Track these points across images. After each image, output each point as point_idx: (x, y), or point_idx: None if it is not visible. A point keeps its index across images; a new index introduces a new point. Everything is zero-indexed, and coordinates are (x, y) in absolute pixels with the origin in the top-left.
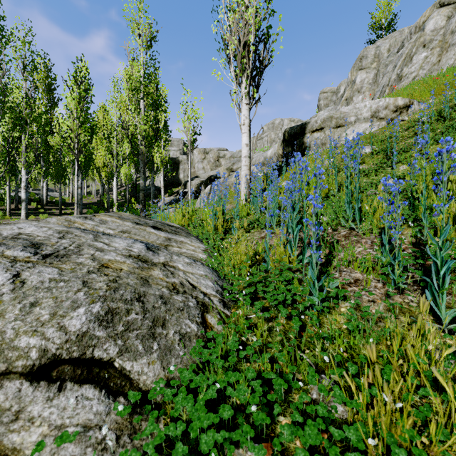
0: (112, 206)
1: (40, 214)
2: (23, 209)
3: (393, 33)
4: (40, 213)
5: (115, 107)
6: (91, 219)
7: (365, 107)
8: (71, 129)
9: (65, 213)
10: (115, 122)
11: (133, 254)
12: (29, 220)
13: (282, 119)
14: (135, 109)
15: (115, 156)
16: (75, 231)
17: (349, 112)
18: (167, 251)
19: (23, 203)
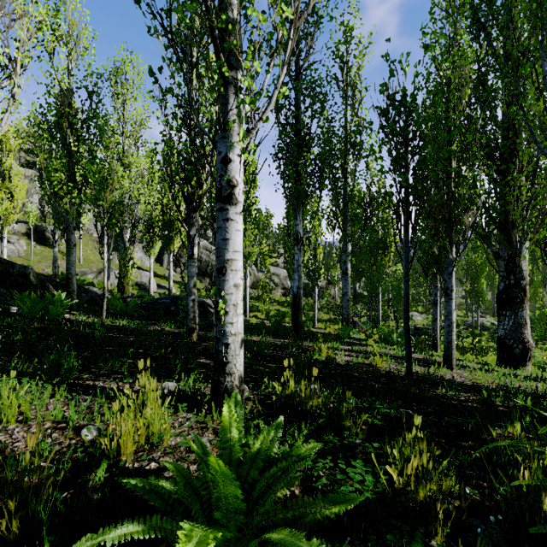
0: None
1: None
2: None
3: None
4: None
5: None
6: None
7: None
8: None
9: None
10: None
11: None
12: None
13: None
14: None
15: None
16: None
17: None
18: None
19: None
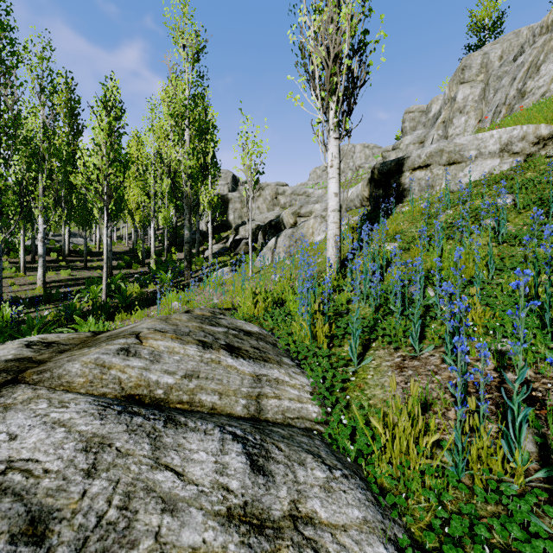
0: (148, 255)
1: (61, 270)
2: (40, 266)
3: (506, 36)
4: (61, 267)
5: (153, 137)
6: (136, 355)
7: (492, 138)
8: (99, 168)
9: (91, 266)
10: (153, 155)
11: (233, 502)
12: (34, 387)
13: (353, 145)
14: (178, 140)
15: (153, 197)
16: (115, 436)
17: (468, 145)
18: (281, 451)
19: (40, 259)
